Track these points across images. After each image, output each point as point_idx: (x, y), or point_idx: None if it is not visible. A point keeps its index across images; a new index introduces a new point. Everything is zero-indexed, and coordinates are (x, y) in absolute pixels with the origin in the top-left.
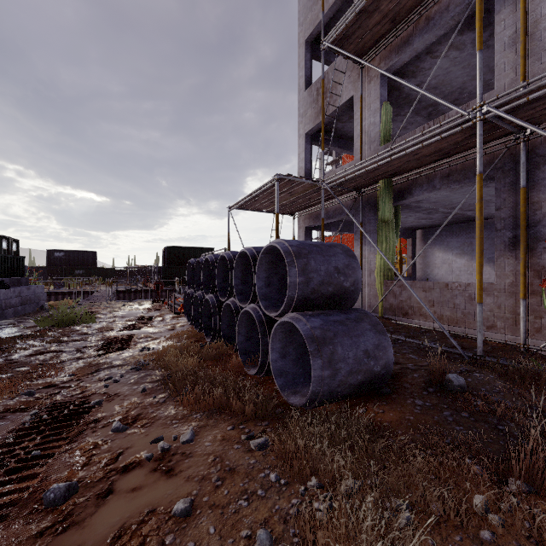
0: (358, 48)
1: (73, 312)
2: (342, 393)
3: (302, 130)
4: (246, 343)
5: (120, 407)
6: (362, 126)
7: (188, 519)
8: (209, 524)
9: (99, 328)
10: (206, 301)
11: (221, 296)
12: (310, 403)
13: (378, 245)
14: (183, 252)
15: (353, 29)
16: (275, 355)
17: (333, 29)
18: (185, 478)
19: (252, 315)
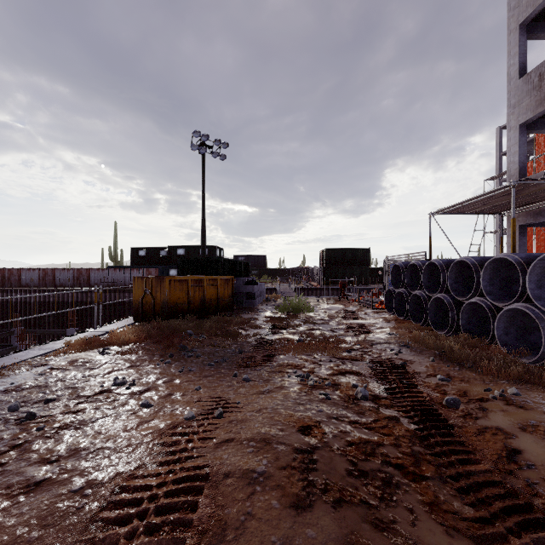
0: None
1: (300, 303)
2: None
3: (513, 122)
4: (505, 337)
5: (425, 368)
6: None
7: None
8: None
9: (327, 316)
10: (434, 299)
11: (456, 295)
12: None
13: None
14: (340, 253)
15: None
16: None
17: None
18: (541, 412)
19: (512, 312)
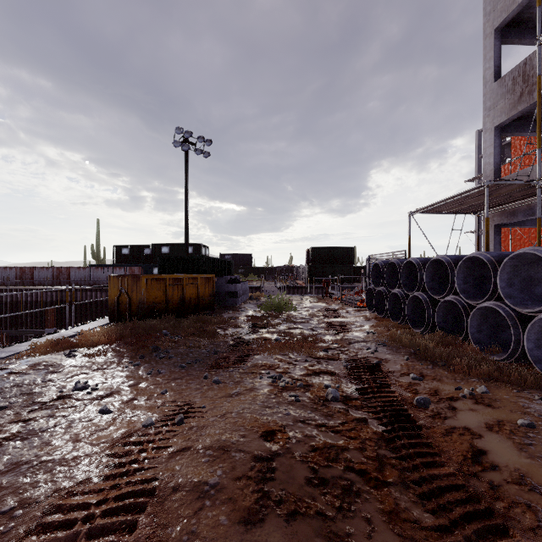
0: None
1: (282, 302)
2: None
3: (489, 124)
4: (478, 334)
5: (399, 367)
6: None
7: (536, 429)
8: None
9: (309, 315)
10: (411, 298)
11: (432, 294)
12: None
13: None
14: (325, 252)
15: None
16: (530, 345)
17: None
18: (508, 410)
19: (484, 310)
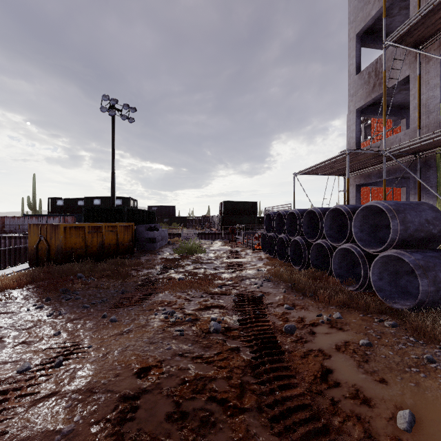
0: (418, 38)
1: (193, 246)
2: (440, 304)
3: (352, 107)
4: (339, 270)
5: (277, 298)
6: (420, 100)
7: (372, 348)
8: (387, 351)
9: (214, 256)
10: (293, 241)
11: (307, 238)
12: (415, 308)
13: (437, 198)
14: (235, 205)
15: (416, 26)
16: (374, 277)
17: (395, 31)
18: (354, 332)
19: (344, 251)
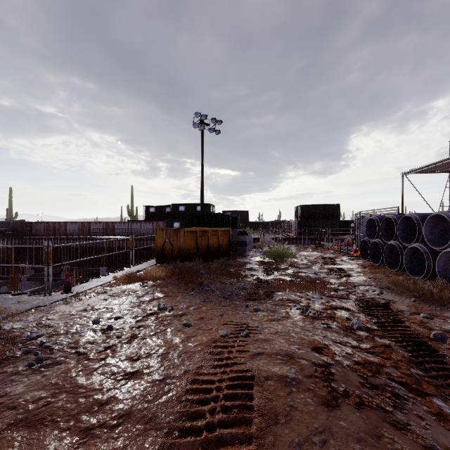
0: None
1: (284, 251)
2: None
3: None
4: None
5: (407, 307)
6: None
7: None
8: None
9: (309, 262)
10: (409, 248)
11: (431, 245)
12: None
13: None
14: (313, 208)
15: None
16: None
17: None
18: None
19: None
